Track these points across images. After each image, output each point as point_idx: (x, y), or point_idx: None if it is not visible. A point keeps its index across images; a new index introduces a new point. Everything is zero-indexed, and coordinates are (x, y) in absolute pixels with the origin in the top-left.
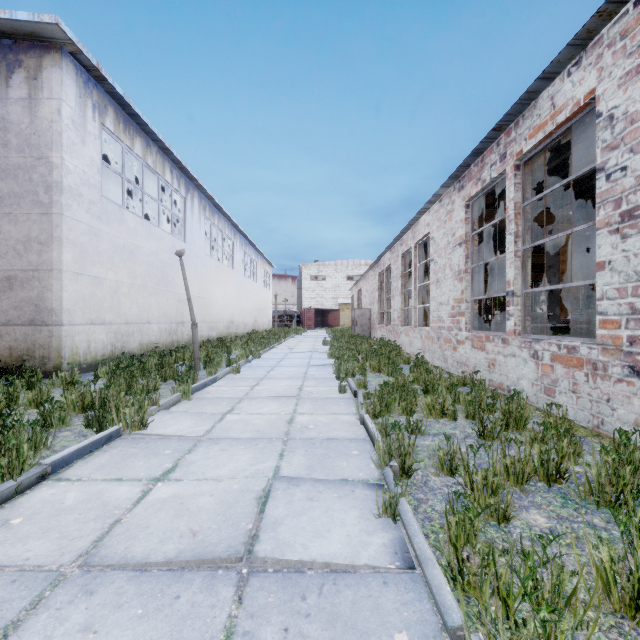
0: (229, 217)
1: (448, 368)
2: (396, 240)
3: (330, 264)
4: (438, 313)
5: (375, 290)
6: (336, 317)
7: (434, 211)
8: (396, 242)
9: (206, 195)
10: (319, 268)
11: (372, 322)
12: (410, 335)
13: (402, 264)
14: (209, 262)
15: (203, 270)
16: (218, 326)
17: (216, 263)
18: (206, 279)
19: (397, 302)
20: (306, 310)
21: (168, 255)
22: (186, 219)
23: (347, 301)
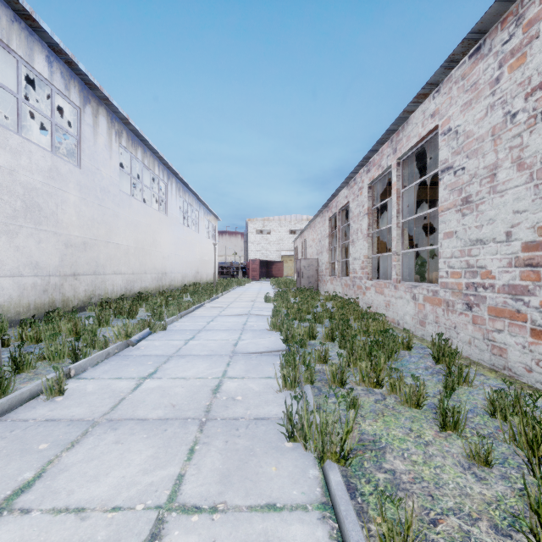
0: (158, 153)
1: (510, 369)
2: (359, 167)
3: (274, 219)
4: (468, 259)
5: (324, 238)
6: (280, 268)
7: (454, 81)
8: (358, 171)
9: (120, 117)
10: (264, 223)
11: (320, 273)
12: (387, 293)
13: (369, 197)
14: (127, 201)
15: (116, 210)
16: (143, 278)
17: (139, 204)
18: (122, 221)
19: (360, 248)
20: (251, 261)
21: (41, 179)
22: (83, 138)
23: (290, 253)
